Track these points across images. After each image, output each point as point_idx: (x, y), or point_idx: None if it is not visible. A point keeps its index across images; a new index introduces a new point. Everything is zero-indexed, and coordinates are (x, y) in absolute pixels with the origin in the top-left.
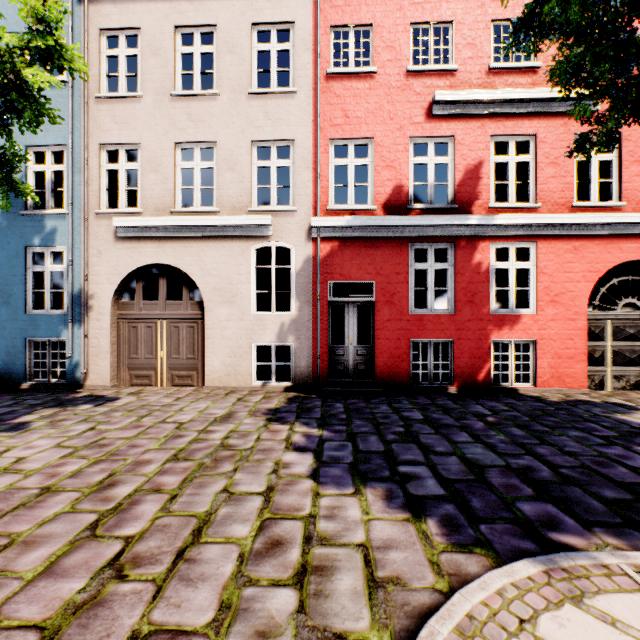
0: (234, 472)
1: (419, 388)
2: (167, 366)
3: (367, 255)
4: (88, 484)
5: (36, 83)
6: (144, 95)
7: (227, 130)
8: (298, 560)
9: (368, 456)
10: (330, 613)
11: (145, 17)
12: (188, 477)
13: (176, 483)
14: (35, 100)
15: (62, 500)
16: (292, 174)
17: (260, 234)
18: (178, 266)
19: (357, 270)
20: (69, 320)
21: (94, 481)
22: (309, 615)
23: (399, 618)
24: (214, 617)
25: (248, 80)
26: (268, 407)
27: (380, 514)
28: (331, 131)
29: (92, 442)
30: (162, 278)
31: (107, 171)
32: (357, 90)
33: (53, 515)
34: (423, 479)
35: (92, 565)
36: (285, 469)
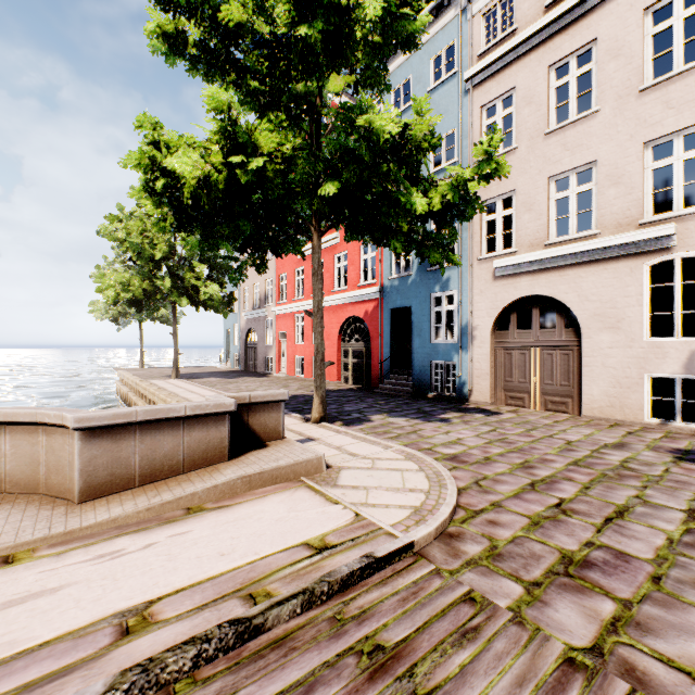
0: (643, 488)
1: None
2: (539, 391)
3: None
4: (513, 462)
5: (472, 190)
6: (518, 145)
7: (609, 144)
8: None
9: None
10: None
11: (519, 75)
12: (594, 479)
13: (584, 480)
14: (473, 202)
15: (501, 466)
16: None
17: (656, 247)
18: (551, 295)
19: None
20: (459, 347)
21: (516, 462)
22: None
23: None
24: (652, 558)
25: (638, 77)
26: (673, 446)
27: None
28: None
29: (499, 439)
30: (534, 308)
31: (486, 222)
32: None
33: (500, 472)
34: None
35: (542, 503)
36: None
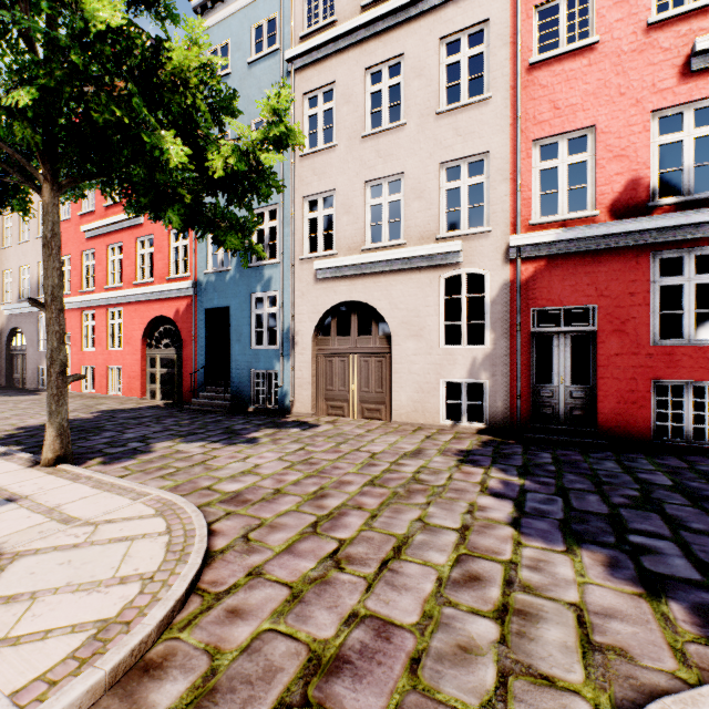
0: (427, 505)
1: (667, 446)
2: (357, 399)
3: (585, 273)
4: (305, 492)
5: (268, 163)
6: (338, 143)
7: (414, 158)
8: (498, 598)
9: (584, 516)
10: (535, 655)
11: (339, 70)
12: (384, 502)
13: (374, 505)
14: (268, 177)
15: (289, 501)
16: (485, 190)
17: (449, 262)
18: (367, 302)
19: (570, 293)
20: (280, 354)
21: (309, 491)
22: (511, 649)
23: (621, 687)
24: (418, 621)
25: (436, 100)
26: (459, 448)
27: (599, 580)
28: (534, 131)
29: (304, 459)
30: (353, 314)
31: (308, 220)
32: (570, 72)
33: (285, 511)
34: (666, 556)
35: (317, 553)
36: (480, 512)
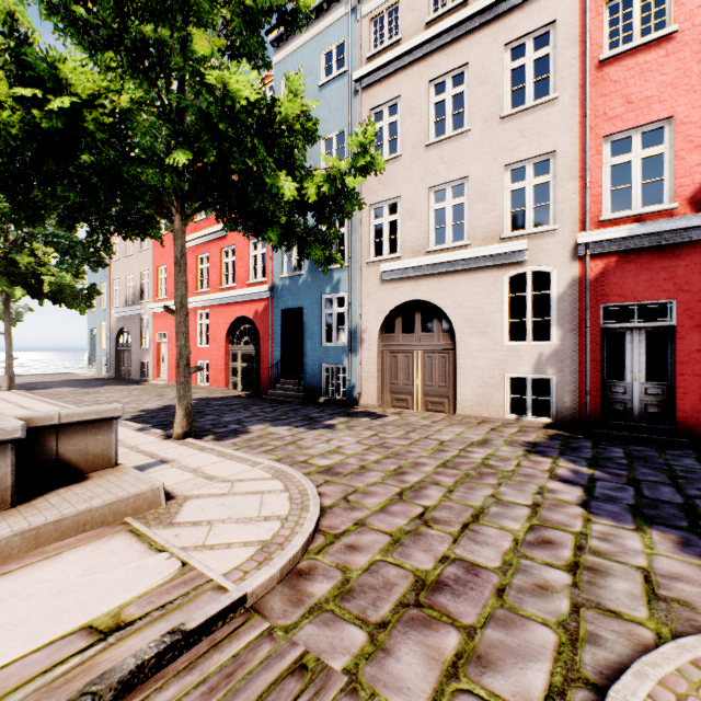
0: (498, 485)
1: None
2: (421, 392)
3: (661, 268)
4: (387, 469)
5: (350, 185)
6: (403, 153)
7: (478, 162)
8: (569, 557)
9: (656, 503)
10: (603, 597)
11: (403, 85)
12: (458, 480)
13: (450, 482)
14: (351, 198)
15: (374, 475)
16: (552, 189)
17: (513, 261)
18: (431, 301)
19: (645, 288)
20: (349, 350)
21: (390, 468)
22: (582, 591)
23: (682, 625)
24: (500, 566)
25: (500, 105)
26: (525, 440)
27: (668, 553)
28: (605, 127)
29: (379, 444)
30: (417, 313)
31: (374, 226)
32: (645, 64)
33: (373, 482)
34: None
35: (407, 514)
36: (550, 494)
